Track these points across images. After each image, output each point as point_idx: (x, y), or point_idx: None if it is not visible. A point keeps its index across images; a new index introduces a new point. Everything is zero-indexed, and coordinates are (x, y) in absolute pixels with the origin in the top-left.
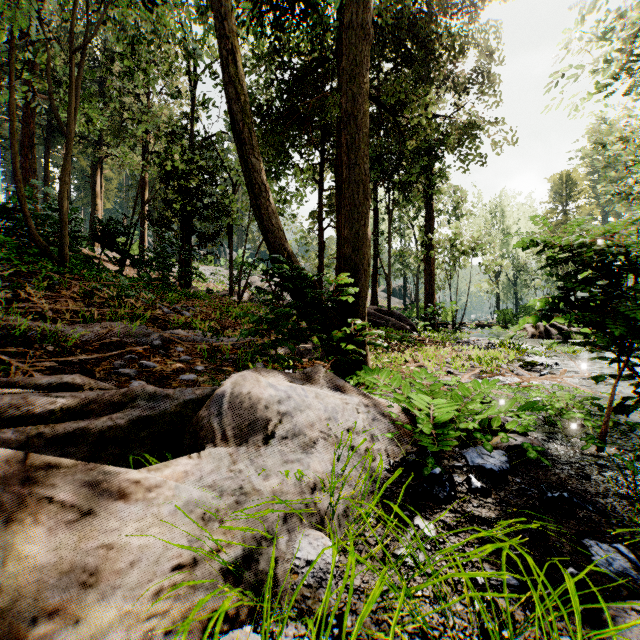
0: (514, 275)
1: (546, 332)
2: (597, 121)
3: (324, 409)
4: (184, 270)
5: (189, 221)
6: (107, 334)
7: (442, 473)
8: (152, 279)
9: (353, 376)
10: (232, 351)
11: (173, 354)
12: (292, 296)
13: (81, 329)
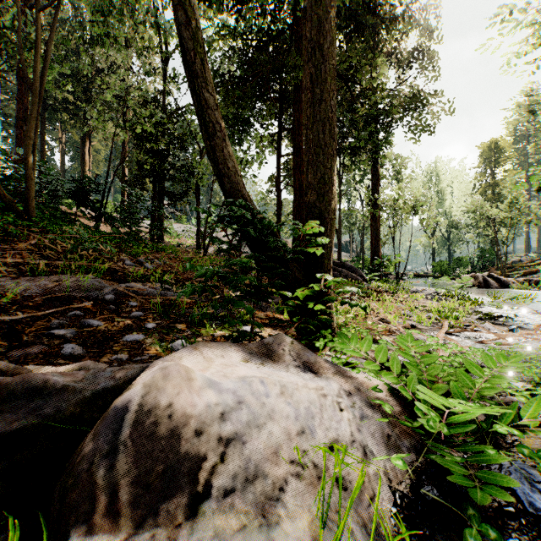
0: (447, 231)
1: (485, 282)
2: (525, 93)
3: (294, 415)
4: (151, 225)
5: (161, 183)
6: (55, 288)
7: None
8: (121, 233)
9: (317, 335)
10: (189, 305)
11: (124, 309)
12: (250, 247)
13: (27, 283)
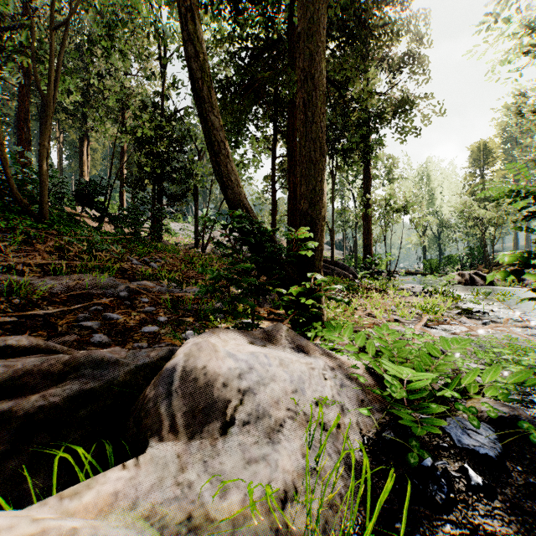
0: (438, 230)
1: (471, 280)
2: (512, 96)
3: (290, 379)
4: (154, 226)
5: (160, 184)
6: (76, 286)
7: (435, 465)
8: (125, 234)
9: (310, 327)
10: (194, 301)
11: (138, 305)
12: (251, 250)
13: (51, 281)
